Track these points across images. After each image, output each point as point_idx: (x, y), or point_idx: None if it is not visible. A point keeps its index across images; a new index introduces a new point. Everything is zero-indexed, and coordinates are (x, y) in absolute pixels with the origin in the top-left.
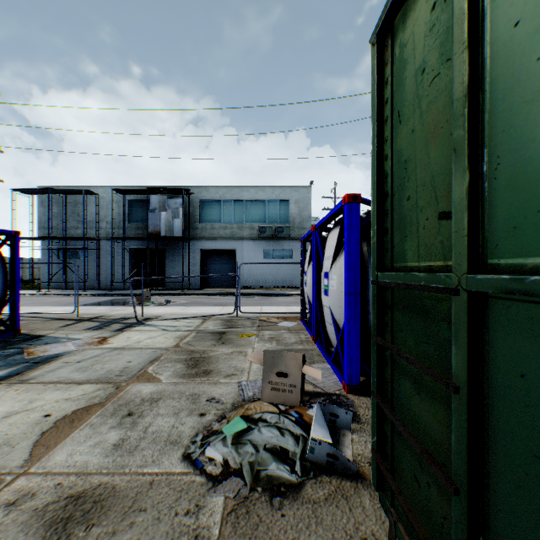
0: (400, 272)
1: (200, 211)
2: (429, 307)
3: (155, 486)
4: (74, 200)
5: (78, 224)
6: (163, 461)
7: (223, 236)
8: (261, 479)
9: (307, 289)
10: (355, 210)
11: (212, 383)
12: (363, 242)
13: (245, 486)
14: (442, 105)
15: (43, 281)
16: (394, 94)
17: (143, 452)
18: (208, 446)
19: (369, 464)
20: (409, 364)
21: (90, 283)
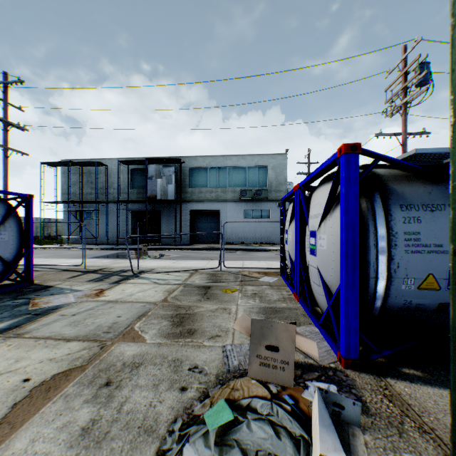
0: None
1: (190, 177)
2: None
3: None
4: (88, 170)
5: (92, 191)
6: None
7: (209, 199)
8: None
9: (288, 247)
10: (353, 161)
11: (195, 346)
12: (360, 198)
13: None
14: None
15: (64, 237)
16: None
17: (112, 444)
18: (187, 440)
19: None
20: None
21: (101, 238)
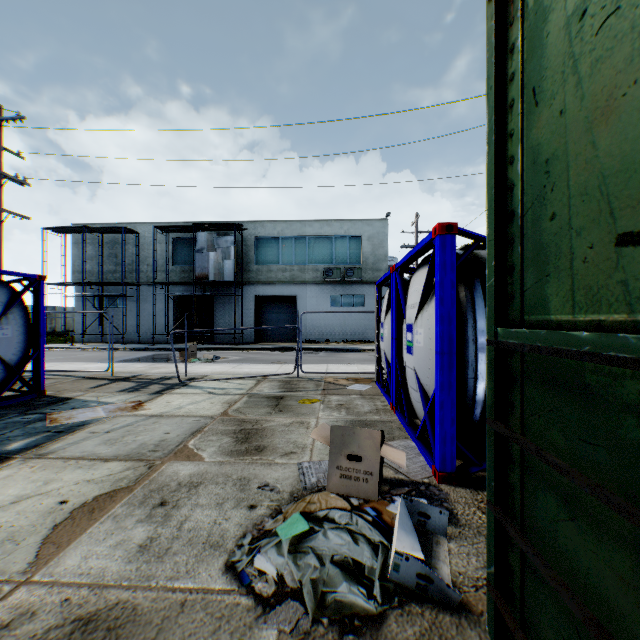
0: (536, 328)
1: (255, 250)
2: (594, 387)
3: (187, 609)
4: (111, 239)
5: (116, 268)
6: (199, 573)
7: (281, 280)
8: (328, 605)
9: (384, 345)
10: (450, 244)
11: (265, 464)
12: (459, 286)
13: (306, 615)
14: (624, 57)
15: (77, 333)
16: (525, 64)
17: (175, 558)
18: (259, 553)
19: (474, 589)
20: (560, 474)
21: (129, 335)
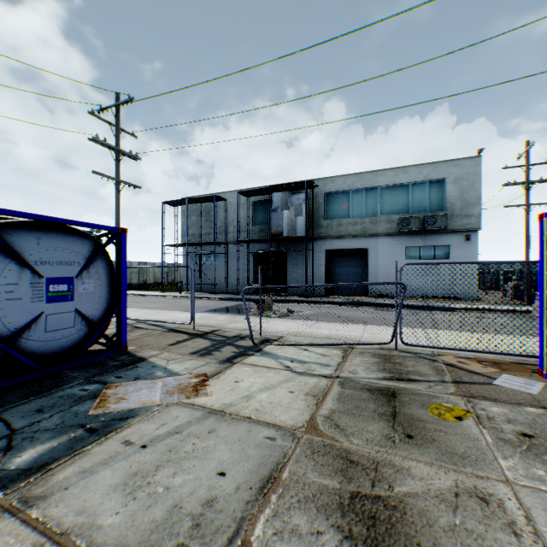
0: None
1: (325, 206)
2: None
3: None
4: (207, 208)
5: (210, 230)
6: None
7: (351, 234)
8: None
9: None
10: None
11: None
12: None
13: None
14: None
15: (184, 284)
16: None
17: None
18: None
19: None
20: None
21: (220, 286)
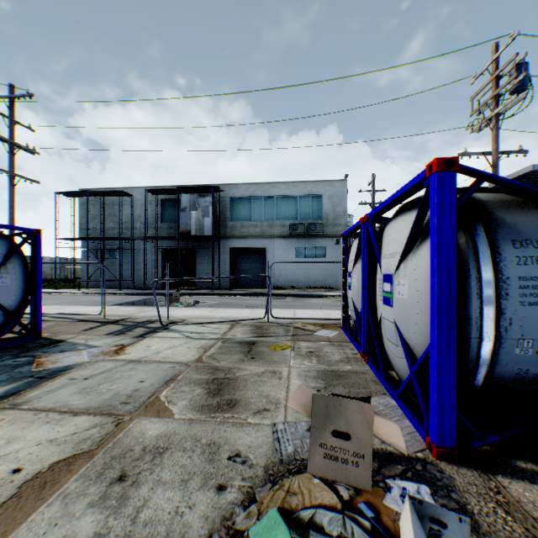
0: None
1: (230, 209)
2: None
3: None
4: (111, 202)
5: (115, 225)
6: None
7: (253, 235)
8: None
9: (352, 294)
10: (449, 182)
11: (237, 423)
12: (457, 231)
13: None
14: None
15: (83, 280)
16: None
17: None
18: None
19: None
20: None
21: (125, 282)
